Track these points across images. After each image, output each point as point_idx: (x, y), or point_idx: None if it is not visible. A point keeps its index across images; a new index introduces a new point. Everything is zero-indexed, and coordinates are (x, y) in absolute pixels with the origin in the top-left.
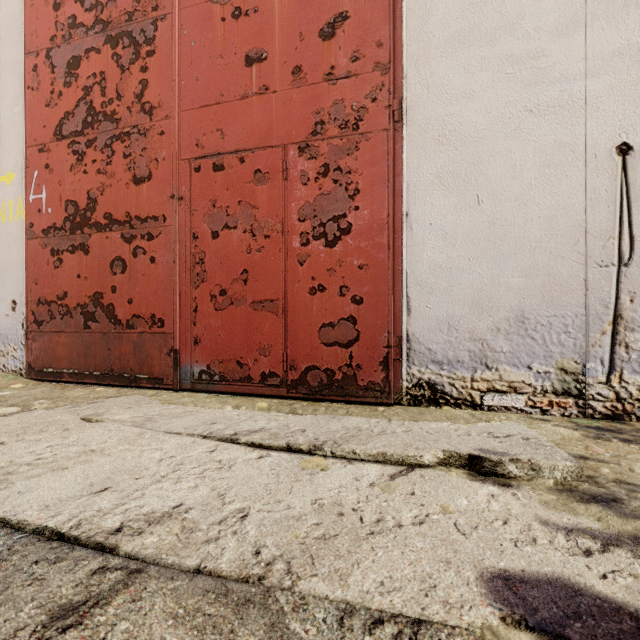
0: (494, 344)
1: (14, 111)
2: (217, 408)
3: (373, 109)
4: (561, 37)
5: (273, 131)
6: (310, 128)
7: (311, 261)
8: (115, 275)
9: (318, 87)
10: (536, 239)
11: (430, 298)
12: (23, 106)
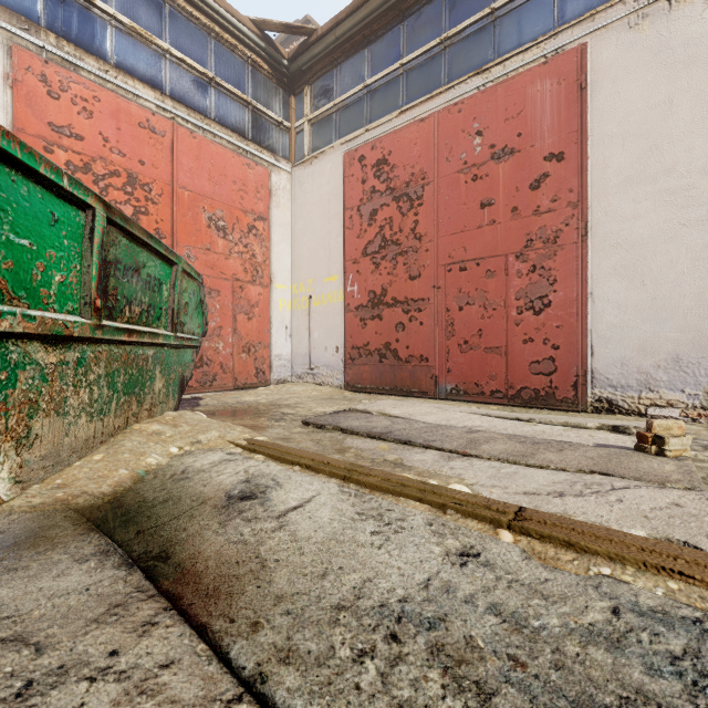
0: (655, 376)
1: (337, 241)
2: (467, 407)
3: (566, 230)
4: (707, 175)
5: (498, 247)
6: (523, 244)
7: (524, 324)
8: (398, 332)
9: (528, 219)
10: (688, 308)
11: (607, 346)
12: (342, 238)
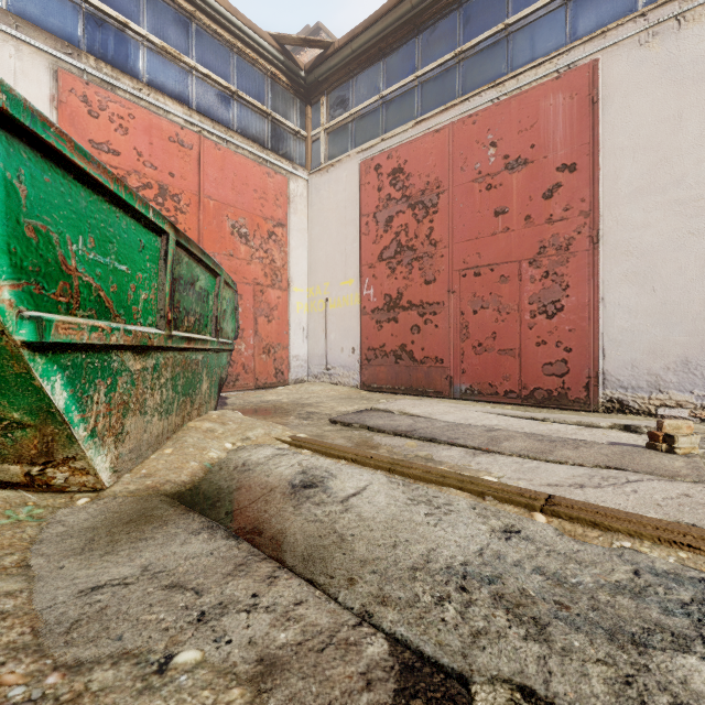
0: (665, 377)
1: (353, 246)
2: (482, 407)
3: (578, 238)
4: None
5: (512, 253)
6: (536, 251)
7: (537, 327)
8: (413, 335)
9: (541, 227)
10: (696, 313)
11: (618, 349)
12: (358, 243)
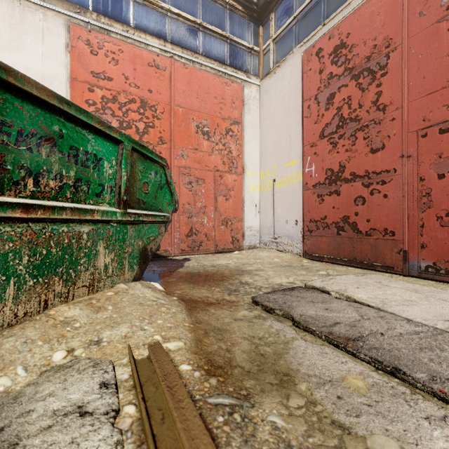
0: None
1: (296, 130)
2: None
3: None
4: None
5: None
6: None
7: None
8: (357, 206)
9: None
10: None
11: None
12: (301, 127)
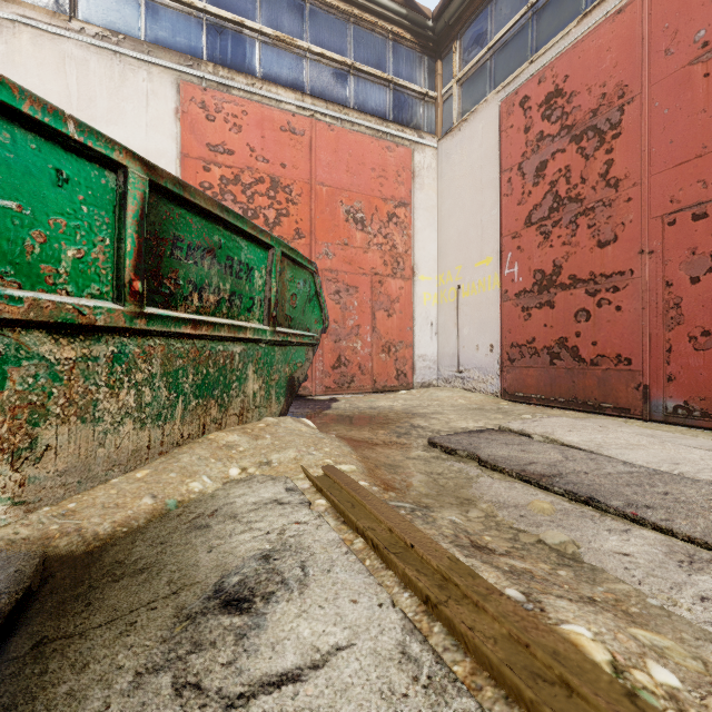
0: None
1: (491, 214)
2: (710, 439)
3: None
4: None
5: None
6: None
7: None
8: (579, 323)
9: None
10: None
11: None
12: (498, 209)
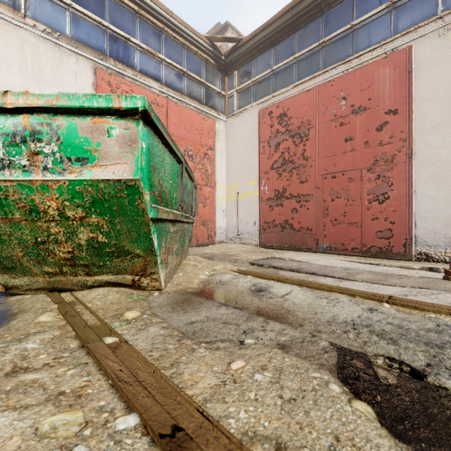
0: None
1: (254, 160)
2: (337, 257)
3: (399, 155)
4: None
5: (356, 164)
6: (372, 162)
7: (372, 209)
8: (293, 214)
9: (375, 148)
10: None
11: (425, 222)
12: (258, 159)
